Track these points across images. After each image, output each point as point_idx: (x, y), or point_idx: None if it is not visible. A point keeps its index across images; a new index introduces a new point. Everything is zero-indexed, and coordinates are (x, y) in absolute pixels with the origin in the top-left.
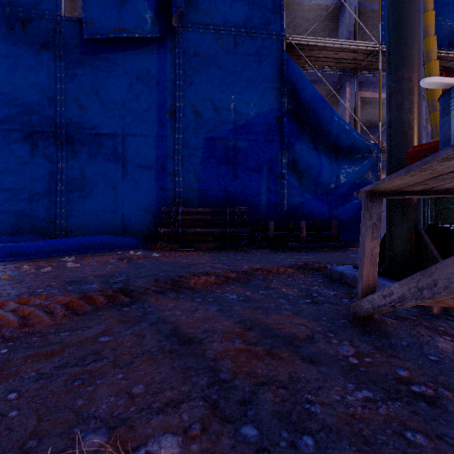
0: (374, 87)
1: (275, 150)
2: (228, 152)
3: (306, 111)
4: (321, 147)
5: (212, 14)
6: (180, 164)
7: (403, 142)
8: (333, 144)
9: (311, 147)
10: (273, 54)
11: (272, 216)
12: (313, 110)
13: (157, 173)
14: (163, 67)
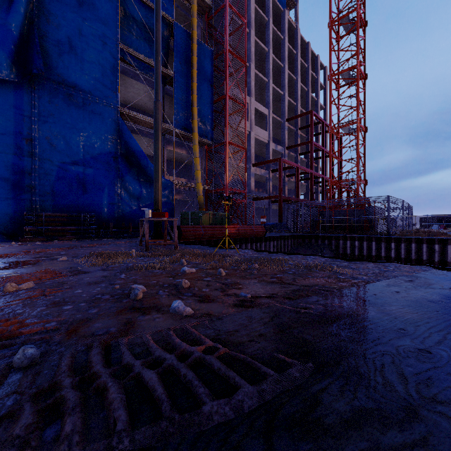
0: (174, 145)
1: (113, 178)
2: (79, 175)
3: (133, 157)
4: (142, 179)
5: (65, 77)
6: (37, 179)
7: (157, 203)
8: (149, 178)
9: (136, 179)
10: (112, 117)
11: (111, 219)
12: (137, 158)
13: (14, 184)
14: (20, 104)
